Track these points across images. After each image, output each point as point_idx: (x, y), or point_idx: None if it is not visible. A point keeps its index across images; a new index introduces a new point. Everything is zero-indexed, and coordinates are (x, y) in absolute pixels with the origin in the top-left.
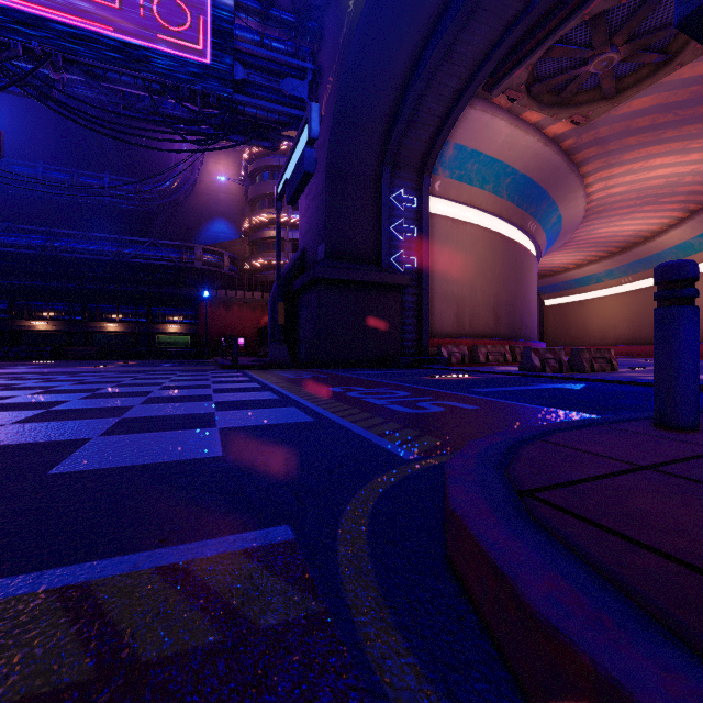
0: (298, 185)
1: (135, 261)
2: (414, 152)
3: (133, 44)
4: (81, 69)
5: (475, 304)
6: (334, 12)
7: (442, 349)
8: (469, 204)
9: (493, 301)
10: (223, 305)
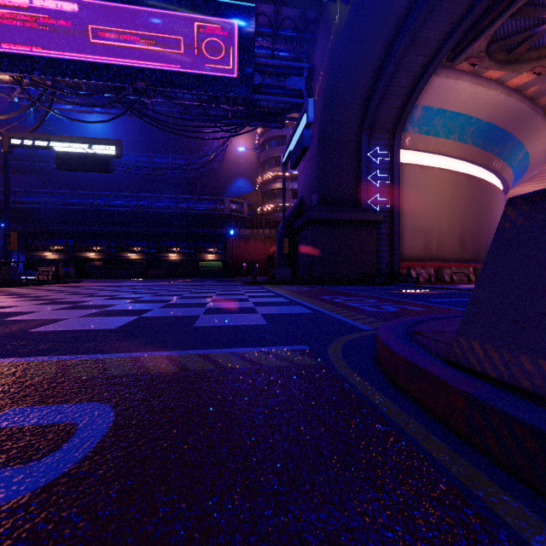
0: (298, 155)
1: (187, 212)
2: (387, 117)
3: (192, 74)
4: (162, 95)
5: (441, 234)
6: (324, 24)
7: (411, 271)
8: (436, 153)
9: (459, 230)
10: (243, 240)
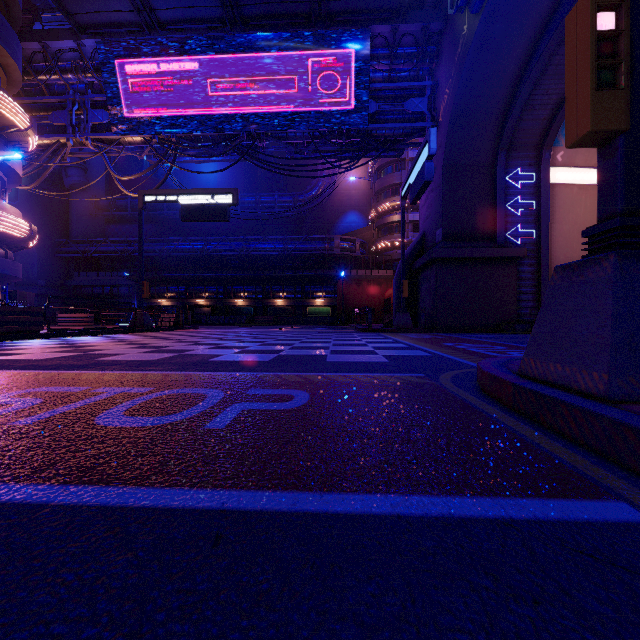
0: (419, 190)
1: (294, 253)
2: (531, 131)
3: (304, 112)
4: (274, 137)
5: None
6: (450, 35)
7: None
8: None
9: None
10: (355, 282)
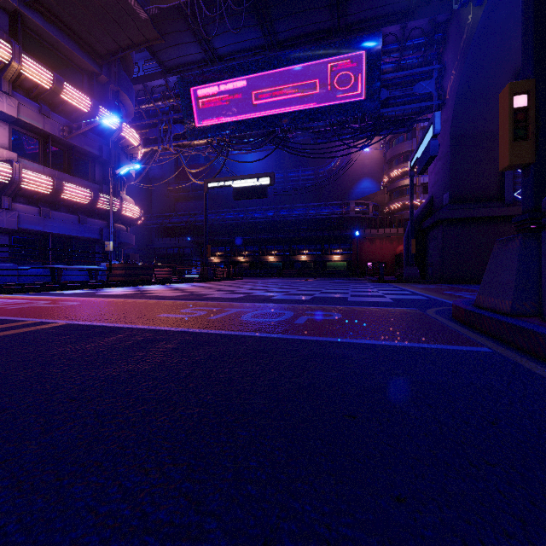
0: (425, 163)
1: (315, 218)
2: None
3: (325, 106)
4: (301, 128)
5: None
6: (456, 23)
7: None
8: None
9: None
10: (368, 240)
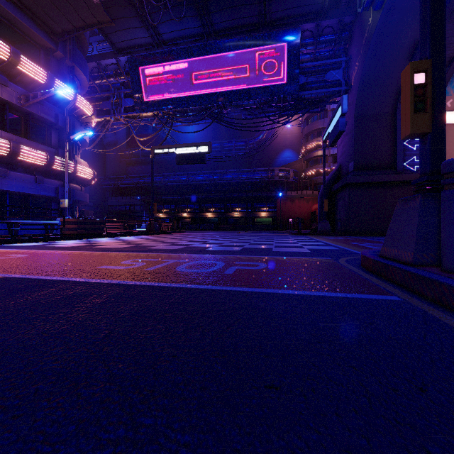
0: (335, 137)
1: (246, 181)
2: None
3: (254, 88)
4: (234, 106)
5: None
6: (359, 24)
7: None
8: None
9: None
10: (289, 200)
